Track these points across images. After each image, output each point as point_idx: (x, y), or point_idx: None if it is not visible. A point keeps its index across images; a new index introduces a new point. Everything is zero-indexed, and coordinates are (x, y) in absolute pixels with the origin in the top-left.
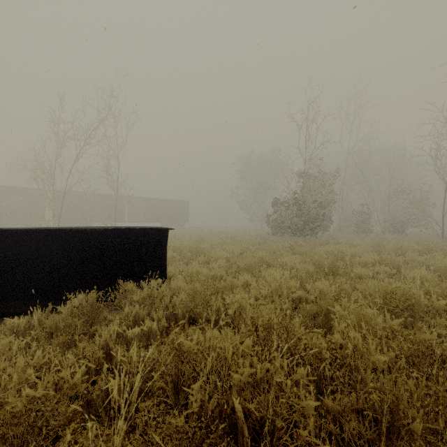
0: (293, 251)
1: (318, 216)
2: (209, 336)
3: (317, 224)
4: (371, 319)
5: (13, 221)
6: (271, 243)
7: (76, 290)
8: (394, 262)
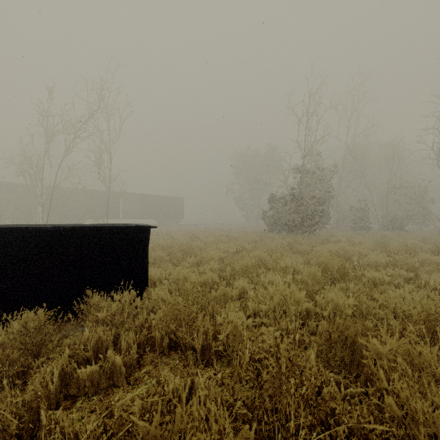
0: (293, 250)
1: (316, 212)
2: (180, 415)
3: (315, 221)
4: (428, 363)
5: (4, 217)
6: (268, 240)
7: (34, 302)
8: (409, 264)
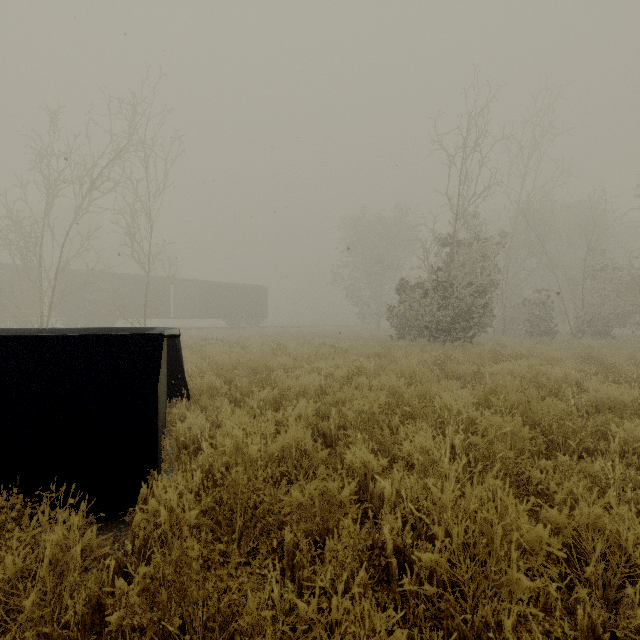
0: (445, 373)
1: (475, 308)
2: None
3: (474, 322)
4: None
5: None
6: (398, 354)
7: None
8: None
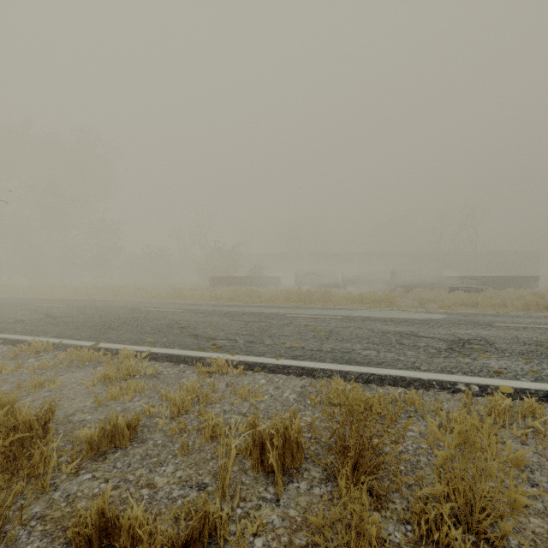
0: None
1: None
2: None
3: None
4: None
5: None
6: None
7: None
8: None
